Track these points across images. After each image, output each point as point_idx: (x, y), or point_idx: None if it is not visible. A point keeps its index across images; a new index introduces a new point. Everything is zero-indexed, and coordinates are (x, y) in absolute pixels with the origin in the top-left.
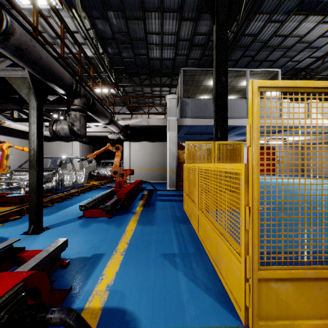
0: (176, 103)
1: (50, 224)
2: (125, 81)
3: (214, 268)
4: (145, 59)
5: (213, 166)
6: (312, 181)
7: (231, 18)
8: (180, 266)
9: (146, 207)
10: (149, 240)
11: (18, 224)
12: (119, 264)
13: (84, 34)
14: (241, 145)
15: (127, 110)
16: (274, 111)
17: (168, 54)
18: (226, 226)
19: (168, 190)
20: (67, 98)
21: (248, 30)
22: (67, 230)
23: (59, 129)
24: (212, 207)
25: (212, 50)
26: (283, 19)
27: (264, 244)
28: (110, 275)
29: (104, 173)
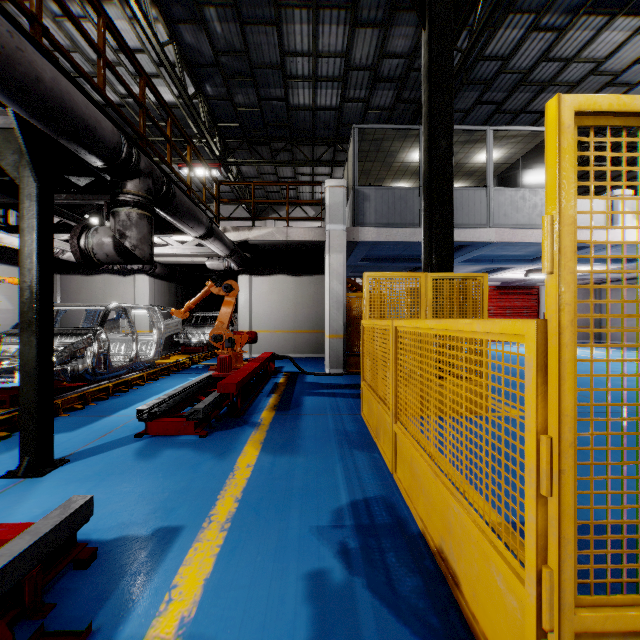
0: (343, 196)
1: (73, 451)
2: (242, 154)
3: (440, 567)
4: (282, 109)
5: (436, 326)
6: (617, 355)
7: (458, 22)
8: (357, 562)
9: (283, 411)
10: (286, 491)
11: (1, 451)
12: (213, 557)
13: (155, 53)
14: (481, 280)
15: (246, 213)
16: (543, 213)
17: (329, 97)
18: (473, 473)
19: (328, 375)
20: (111, 179)
21: (491, 47)
22: (107, 466)
23: (94, 245)
24: (422, 411)
25: (418, 91)
26: (562, 24)
27: (590, 535)
28: (191, 590)
29: (198, 340)
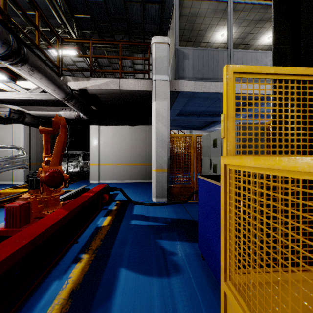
0: (167, 51)
1: None
2: None
3: None
4: (120, 1)
5: None
6: None
7: None
8: None
9: None
10: None
11: None
12: None
13: None
14: None
15: None
16: None
17: None
18: None
19: (154, 205)
20: None
21: None
22: None
23: None
24: None
25: None
26: None
27: None
28: None
29: None
